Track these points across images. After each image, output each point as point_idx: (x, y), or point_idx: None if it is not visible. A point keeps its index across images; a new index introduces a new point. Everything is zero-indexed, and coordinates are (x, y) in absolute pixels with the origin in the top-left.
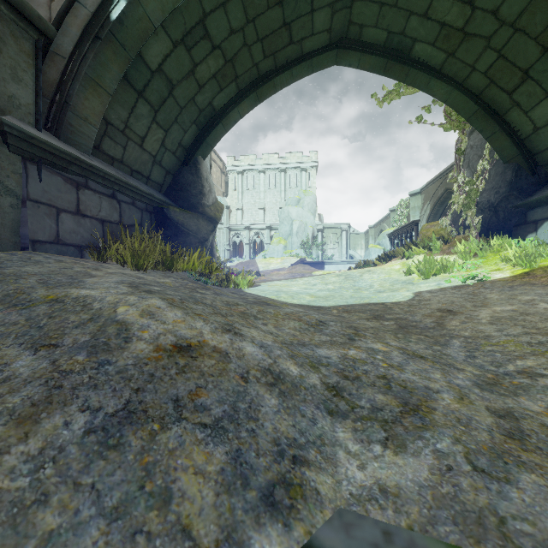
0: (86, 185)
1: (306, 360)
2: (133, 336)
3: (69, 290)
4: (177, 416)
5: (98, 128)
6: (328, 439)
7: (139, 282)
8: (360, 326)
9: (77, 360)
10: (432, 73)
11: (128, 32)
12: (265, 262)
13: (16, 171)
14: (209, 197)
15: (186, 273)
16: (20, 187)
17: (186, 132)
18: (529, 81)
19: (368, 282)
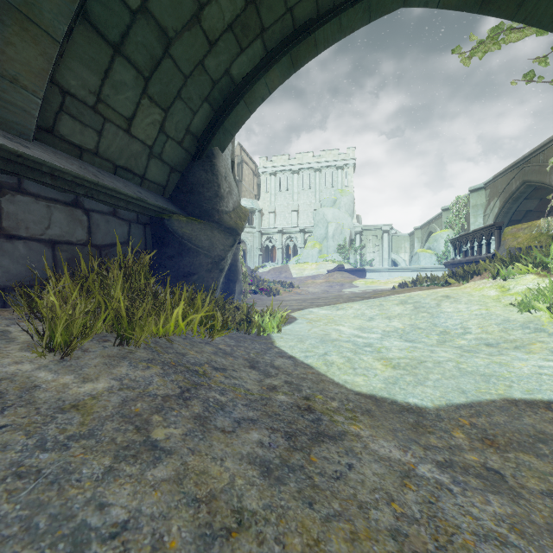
0: (17, 187)
1: None
2: None
3: None
4: None
5: (41, 96)
6: None
7: None
8: None
9: None
10: None
11: None
12: (299, 268)
13: None
14: (228, 200)
15: None
16: None
17: (195, 113)
18: None
19: (455, 318)
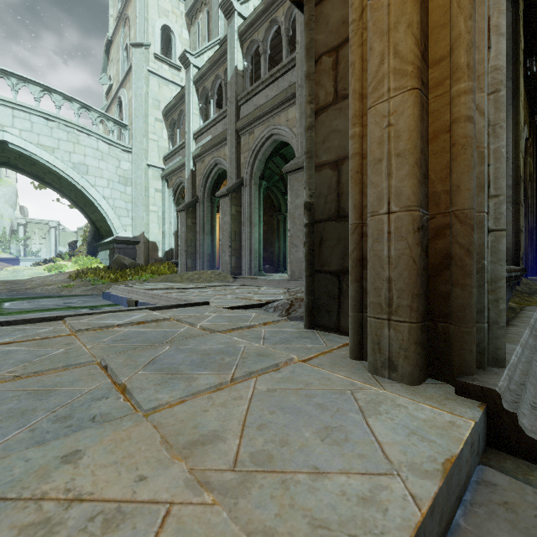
0: None
1: None
2: None
3: None
4: None
5: None
6: None
7: None
8: None
9: None
10: (57, 189)
11: None
12: None
13: None
14: None
15: None
16: None
17: None
18: (87, 207)
19: (25, 274)
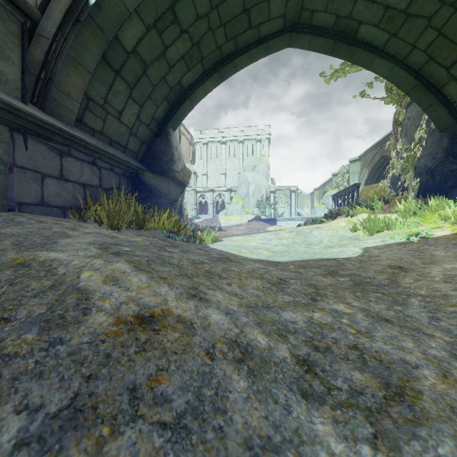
0: (68, 153)
1: (273, 327)
2: (92, 306)
3: (38, 253)
4: (132, 413)
5: (79, 102)
6: (306, 434)
7: (110, 242)
8: (318, 284)
9: (25, 340)
10: (376, 52)
11: (106, 16)
12: (226, 219)
13: (4, 140)
14: (178, 164)
15: (158, 230)
16: (7, 154)
17: (158, 107)
18: None
19: (318, 237)
